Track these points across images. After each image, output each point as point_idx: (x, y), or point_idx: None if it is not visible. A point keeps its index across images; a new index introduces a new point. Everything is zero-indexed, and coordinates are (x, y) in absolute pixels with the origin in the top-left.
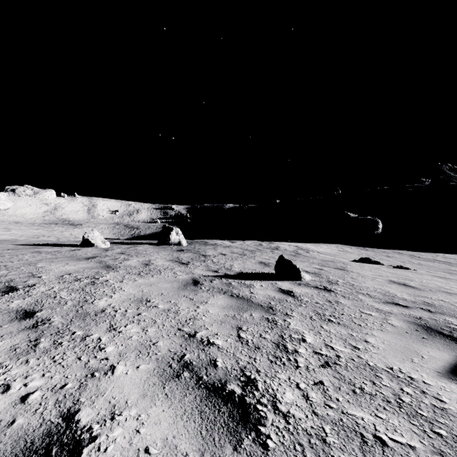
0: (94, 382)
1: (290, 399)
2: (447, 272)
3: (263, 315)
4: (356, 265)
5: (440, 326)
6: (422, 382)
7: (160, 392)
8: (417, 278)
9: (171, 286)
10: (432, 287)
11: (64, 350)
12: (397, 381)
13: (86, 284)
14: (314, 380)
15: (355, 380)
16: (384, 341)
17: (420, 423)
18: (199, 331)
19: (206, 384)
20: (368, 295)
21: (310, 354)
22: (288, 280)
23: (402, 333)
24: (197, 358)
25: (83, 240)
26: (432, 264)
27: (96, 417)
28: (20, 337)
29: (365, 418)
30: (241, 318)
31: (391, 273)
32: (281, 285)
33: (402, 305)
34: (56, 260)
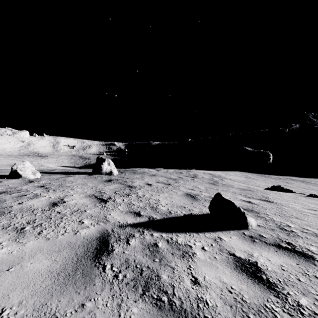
0: None
1: None
2: None
3: None
4: (275, 195)
5: None
6: None
7: None
8: None
9: (48, 268)
10: None
11: None
12: None
13: None
14: None
15: None
16: None
17: None
18: None
19: None
20: None
21: None
22: (231, 228)
23: None
24: None
25: (11, 171)
26: None
27: None
28: None
29: None
30: None
31: (315, 204)
32: (230, 243)
33: None
34: None
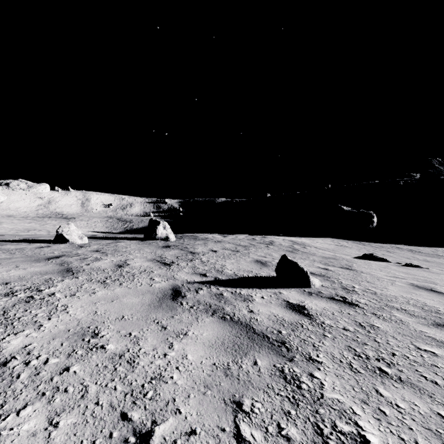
0: None
1: None
2: None
3: (273, 362)
4: (362, 263)
5: None
6: None
7: None
8: (436, 279)
9: (141, 302)
10: None
11: None
12: None
13: (16, 302)
14: None
15: None
16: None
17: None
18: (161, 421)
19: None
20: (406, 312)
21: None
22: (293, 287)
23: None
24: None
25: (56, 235)
26: (439, 260)
27: None
28: None
29: None
30: (240, 374)
31: (404, 272)
32: (287, 295)
33: None
34: (6, 262)
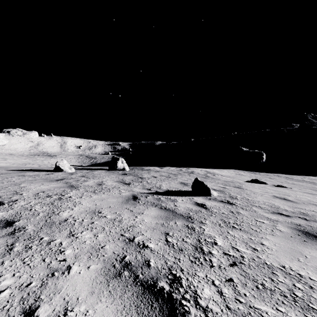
0: (53, 281)
1: (208, 295)
2: (313, 189)
3: (184, 223)
4: (249, 185)
5: (315, 231)
6: (309, 278)
7: (105, 289)
8: (292, 194)
9: (117, 201)
10: (304, 201)
11: (33, 253)
12: (289, 278)
13: (54, 199)
14: (225, 278)
15: (257, 277)
16: (275, 244)
17: (313, 316)
18: (137, 236)
19: (142, 282)
20: (260, 207)
21: (221, 255)
22: (201, 196)
23: (288, 237)
24: (135, 259)
25: (55, 167)
26: (302, 184)
27: (51, 313)
28: (0, 242)
29: (268, 312)
30: (168, 226)
31: (274, 190)
32: (197, 199)
33: (285, 215)
34: (35, 182)
